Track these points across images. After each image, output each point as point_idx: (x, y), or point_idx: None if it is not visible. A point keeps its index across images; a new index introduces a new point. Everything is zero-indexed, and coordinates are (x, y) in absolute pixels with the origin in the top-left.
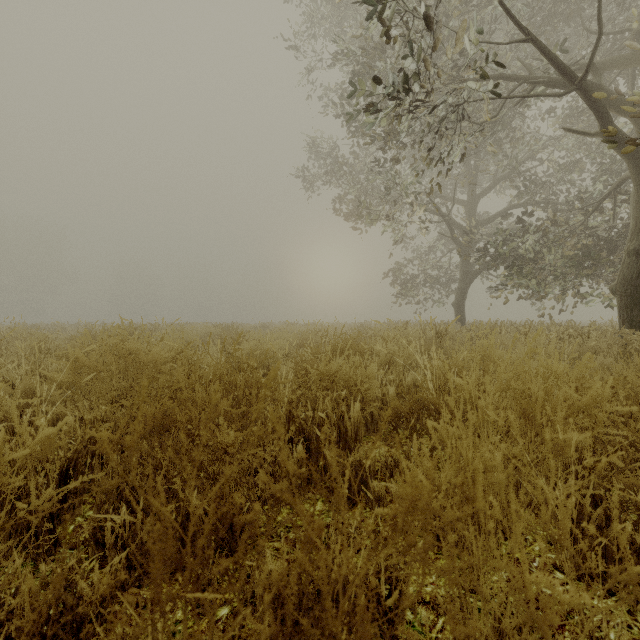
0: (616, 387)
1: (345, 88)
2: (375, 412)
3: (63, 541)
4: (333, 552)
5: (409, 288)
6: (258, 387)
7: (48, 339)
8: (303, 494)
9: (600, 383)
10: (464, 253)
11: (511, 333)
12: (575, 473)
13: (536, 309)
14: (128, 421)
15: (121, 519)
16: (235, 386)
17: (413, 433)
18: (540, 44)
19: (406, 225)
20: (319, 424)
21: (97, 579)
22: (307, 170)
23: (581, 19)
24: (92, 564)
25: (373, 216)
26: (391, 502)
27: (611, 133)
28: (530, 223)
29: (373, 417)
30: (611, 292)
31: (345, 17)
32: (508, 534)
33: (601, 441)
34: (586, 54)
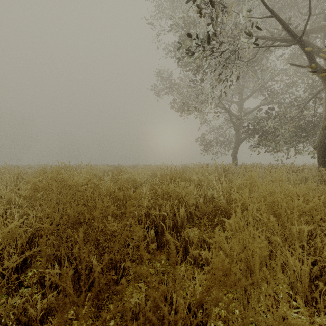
0: (323, 199)
1: (176, 44)
2: (192, 211)
3: (24, 282)
4: (170, 292)
5: (209, 146)
6: (130, 199)
7: (23, 173)
8: (154, 256)
9: (317, 198)
10: (237, 128)
11: (262, 170)
12: (301, 246)
13: (274, 157)
14: (61, 216)
15: (54, 272)
16: (118, 198)
17: (213, 223)
18: (277, 19)
19: (207, 114)
20: (163, 218)
21: (39, 307)
22: (156, 86)
23: (298, 8)
24: (39, 296)
25: (190, 109)
26: (201, 260)
27: (315, 65)
28: (271, 113)
29: (191, 214)
30: (314, 148)
31: (176, 7)
32: (268, 283)
33: (315, 228)
34: (300, 26)
